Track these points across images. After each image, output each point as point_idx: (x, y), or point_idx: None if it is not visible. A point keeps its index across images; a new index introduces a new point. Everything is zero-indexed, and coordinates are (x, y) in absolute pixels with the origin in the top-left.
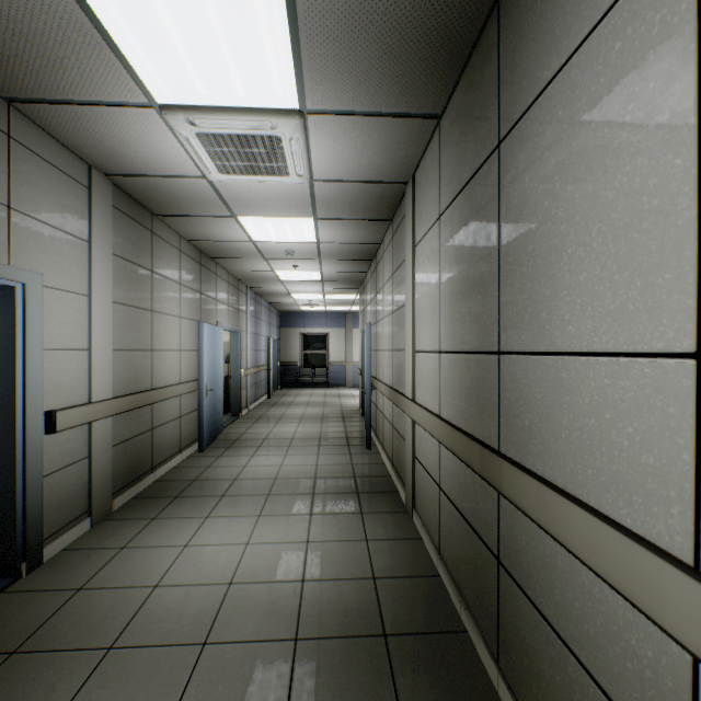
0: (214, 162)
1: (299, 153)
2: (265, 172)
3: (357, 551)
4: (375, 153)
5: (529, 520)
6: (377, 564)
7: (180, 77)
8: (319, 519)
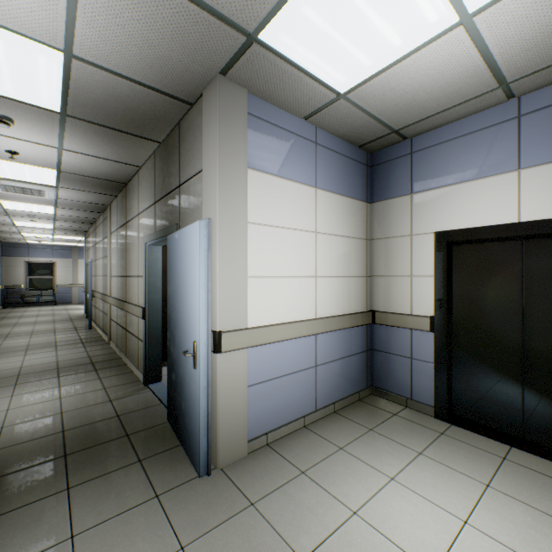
0: (2, 189)
1: (53, 194)
2: (32, 195)
3: (83, 354)
4: (91, 198)
5: (130, 314)
6: (91, 354)
7: (1, 173)
8: (62, 351)
